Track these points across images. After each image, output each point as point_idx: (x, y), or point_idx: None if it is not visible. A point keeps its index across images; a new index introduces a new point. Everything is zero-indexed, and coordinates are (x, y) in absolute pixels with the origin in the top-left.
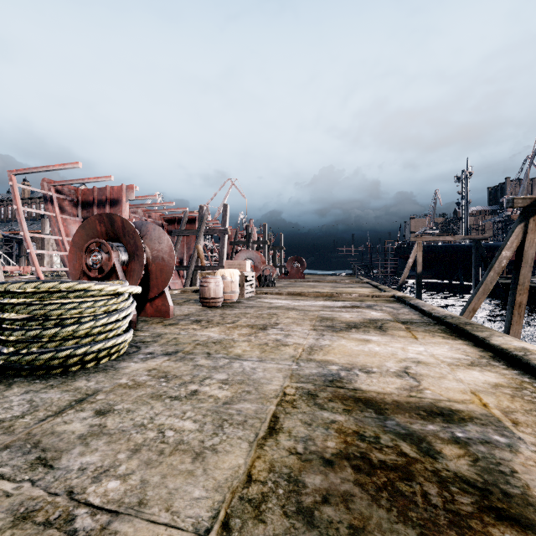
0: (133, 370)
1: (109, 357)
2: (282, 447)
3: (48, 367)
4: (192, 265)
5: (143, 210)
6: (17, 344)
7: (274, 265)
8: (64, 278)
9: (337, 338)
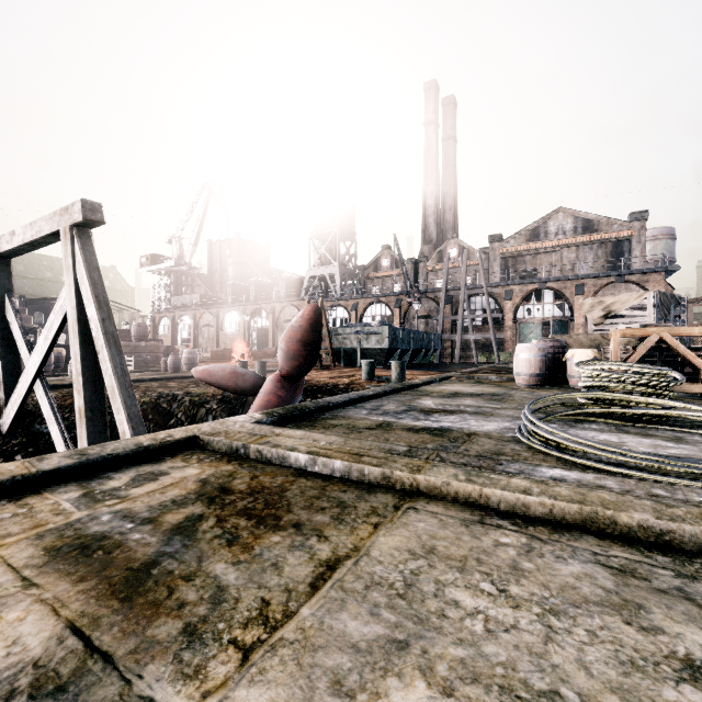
0: None
1: None
2: (332, 543)
3: None
4: None
5: None
6: None
7: None
8: None
9: None
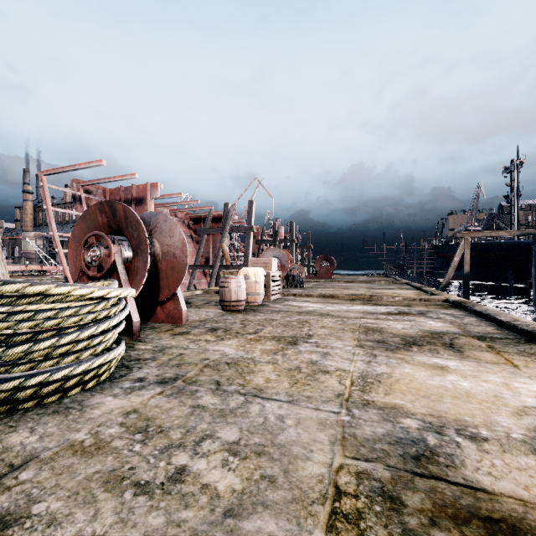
0: (105, 412)
1: (82, 385)
2: None
3: None
4: (216, 264)
5: (170, 209)
6: None
7: (301, 264)
8: None
9: (397, 362)
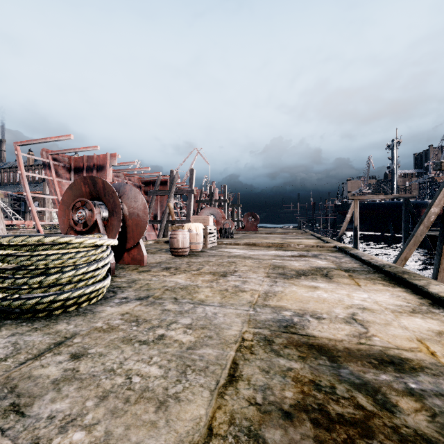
0: (108, 314)
1: (88, 301)
2: (242, 397)
3: (36, 310)
4: (164, 219)
5: (124, 174)
6: (7, 290)
7: (232, 219)
8: (59, 230)
9: (289, 285)
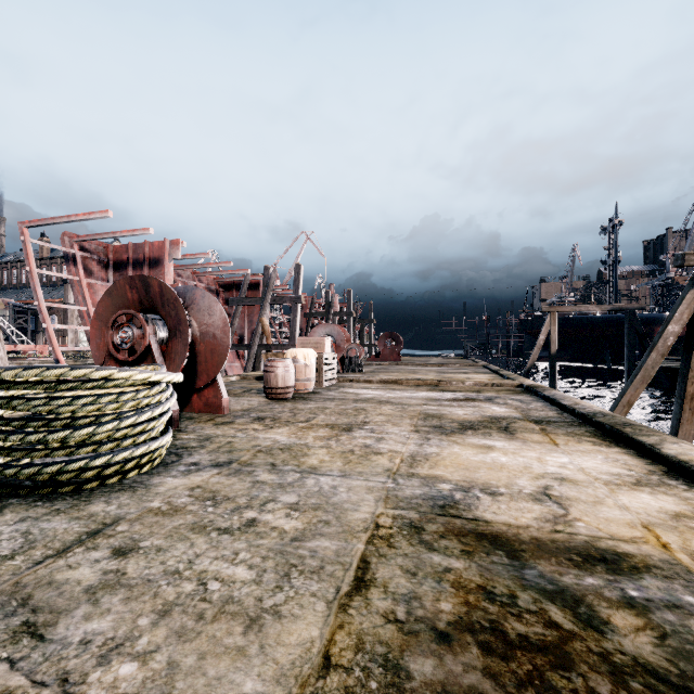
0: (170, 488)
1: (138, 469)
2: (375, 610)
3: (57, 483)
4: (254, 343)
5: (192, 273)
6: (13, 452)
7: (361, 343)
8: (90, 360)
9: (448, 444)
